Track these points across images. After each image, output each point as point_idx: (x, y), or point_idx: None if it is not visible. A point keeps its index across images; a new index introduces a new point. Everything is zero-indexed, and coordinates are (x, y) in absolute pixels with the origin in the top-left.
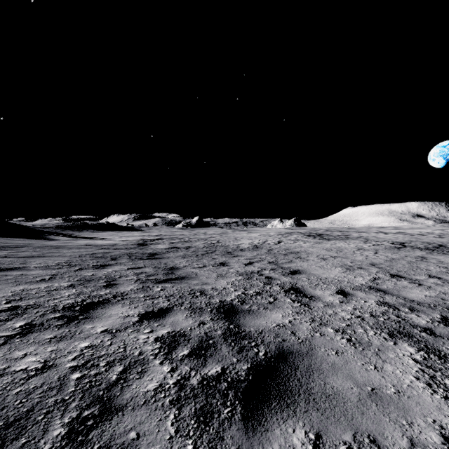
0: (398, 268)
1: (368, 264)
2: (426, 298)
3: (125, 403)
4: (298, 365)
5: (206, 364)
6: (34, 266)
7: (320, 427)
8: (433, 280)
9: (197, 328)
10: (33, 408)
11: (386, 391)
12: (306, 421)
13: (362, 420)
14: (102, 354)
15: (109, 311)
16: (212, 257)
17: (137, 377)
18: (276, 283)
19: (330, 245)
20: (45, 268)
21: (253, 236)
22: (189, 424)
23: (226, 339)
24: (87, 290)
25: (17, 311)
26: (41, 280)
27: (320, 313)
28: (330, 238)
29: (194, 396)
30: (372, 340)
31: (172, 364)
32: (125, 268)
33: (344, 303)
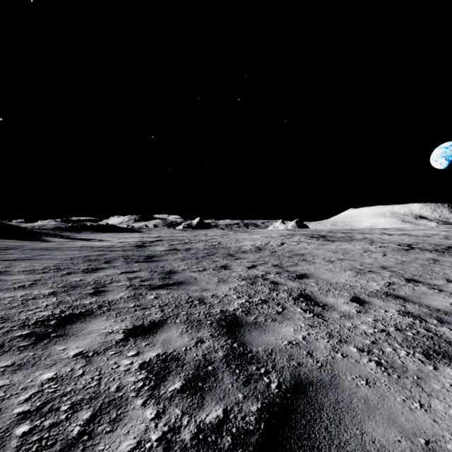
0: (412, 271)
1: (379, 267)
2: (451, 307)
3: None
4: (322, 404)
5: (203, 404)
6: (17, 270)
7: None
8: None
9: (193, 348)
10: None
11: (445, 445)
12: None
13: None
14: (67, 391)
15: (89, 325)
16: (213, 259)
17: (108, 429)
18: (283, 289)
19: (335, 246)
20: (30, 272)
21: (255, 237)
22: None
23: (229, 363)
24: (69, 299)
25: None
26: (20, 286)
27: (337, 327)
28: (334, 239)
29: None
30: (407, 363)
31: (159, 405)
32: (119, 272)
33: (362, 313)
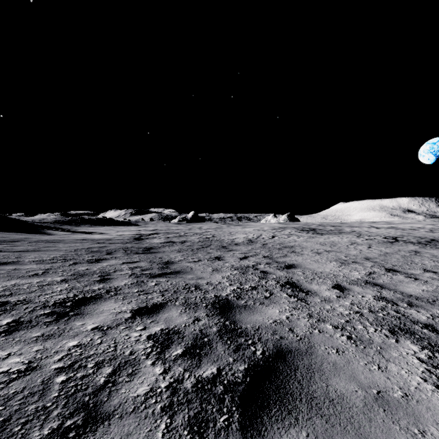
0: (393, 262)
1: (363, 258)
2: (423, 293)
3: (113, 410)
4: (298, 365)
5: (201, 364)
6: (28, 260)
7: (326, 438)
8: (428, 274)
9: (192, 325)
10: (10, 417)
11: (392, 394)
12: (310, 430)
13: (370, 429)
14: (90, 354)
15: (101, 306)
16: (208, 251)
17: (127, 379)
18: (272, 278)
19: (323, 239)
20: (40, 262)
21: (248, 230)
22: (181, 436)
23: (221, 336)
24: (80, 285)
25: (6, 307)
26: (34, 274)
27: (317, 309)
28: (323, 232)
29: (188, 402)
30: (373, 337)
31: (165, 365)
32: (120, 262)
33: (341, 298)
